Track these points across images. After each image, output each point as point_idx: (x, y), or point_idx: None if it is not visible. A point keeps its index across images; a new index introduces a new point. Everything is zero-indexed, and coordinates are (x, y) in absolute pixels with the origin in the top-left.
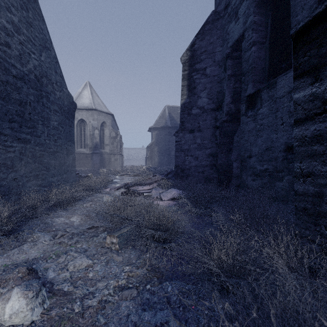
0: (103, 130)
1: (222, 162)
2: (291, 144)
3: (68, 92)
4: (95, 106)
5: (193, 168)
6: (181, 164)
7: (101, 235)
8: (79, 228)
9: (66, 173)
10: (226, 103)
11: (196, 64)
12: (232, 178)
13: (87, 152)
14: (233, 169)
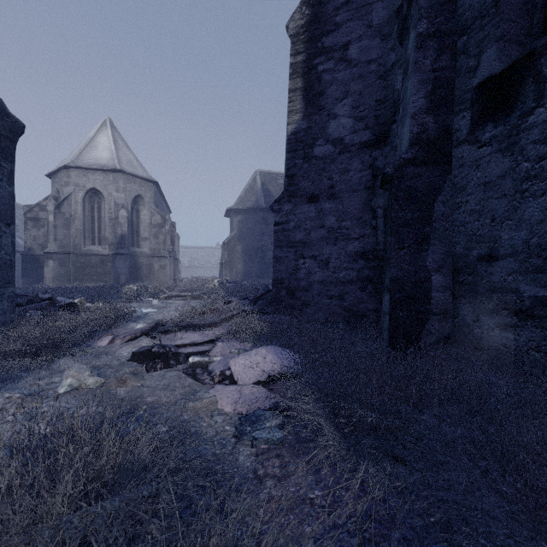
0: (139, 210)
1: (400, 272)
2: None
3: None
4: (121, 165)
5: (318, 287)
6: (288, 278)
7: None
8: None
9: None
10: (413, 114)
11: (324, 35)
12: (429, 317)
13: (105, 252)
14: (431, 292)
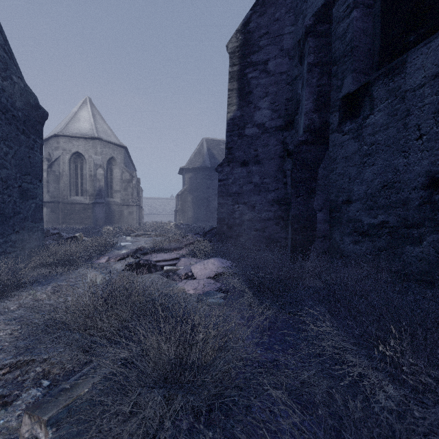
0: (112, 169)
1: (298, 211)
2: None
3: (24, 86)
4: (98, 134)
5: (248, 223)
6: (228, 217)
7: (25, 395)
8: None
9: (19, 232)
10: (305, 112)
11: (252, 54)
12: (315, 239)
13: (86, 202)
14: (316, 224)
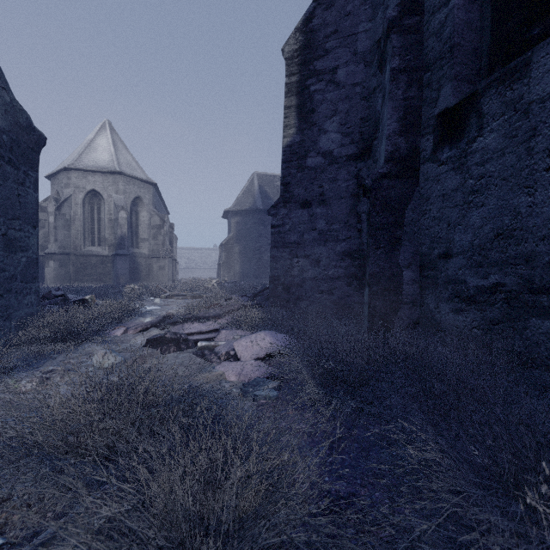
0: (138, 212)
1: (377, 268)
2: None
3: (11, 100)
4: (120, 167)
5: (310, 283)
6: (284, 275)
7: None
8: None
9: (3, 296)
10: (388, 135)
11: (316, 59)
12: (400, 306)
13: (105, 253)
14: (403, 285)
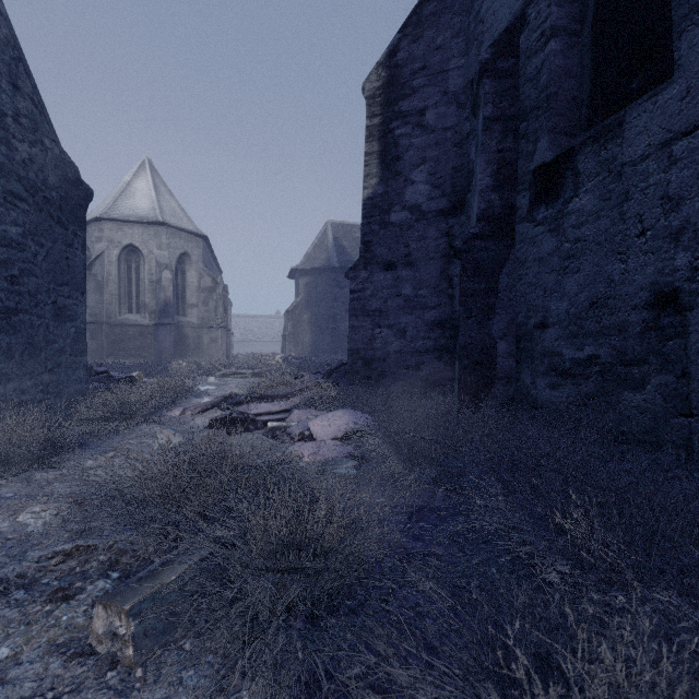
0: (185, 271)
1: (468, 340)
2: (672, 286)
3: (60, 152)
4: (163, 216)
5: (395, 357)
6: (364, 348)
7: (90, 588)
8: (29, 554)
9: (54, 371)
10: (480, 191)
11: (401, 99)
12: (494, 382)
13: (145, 322)
14: (497, 358)
